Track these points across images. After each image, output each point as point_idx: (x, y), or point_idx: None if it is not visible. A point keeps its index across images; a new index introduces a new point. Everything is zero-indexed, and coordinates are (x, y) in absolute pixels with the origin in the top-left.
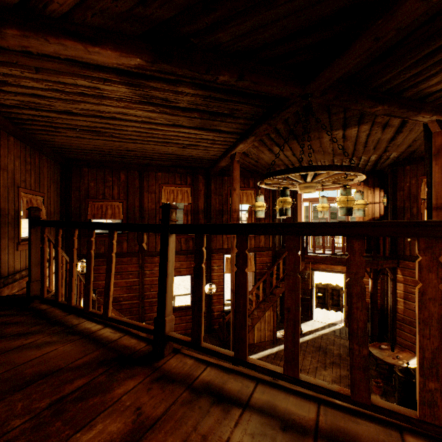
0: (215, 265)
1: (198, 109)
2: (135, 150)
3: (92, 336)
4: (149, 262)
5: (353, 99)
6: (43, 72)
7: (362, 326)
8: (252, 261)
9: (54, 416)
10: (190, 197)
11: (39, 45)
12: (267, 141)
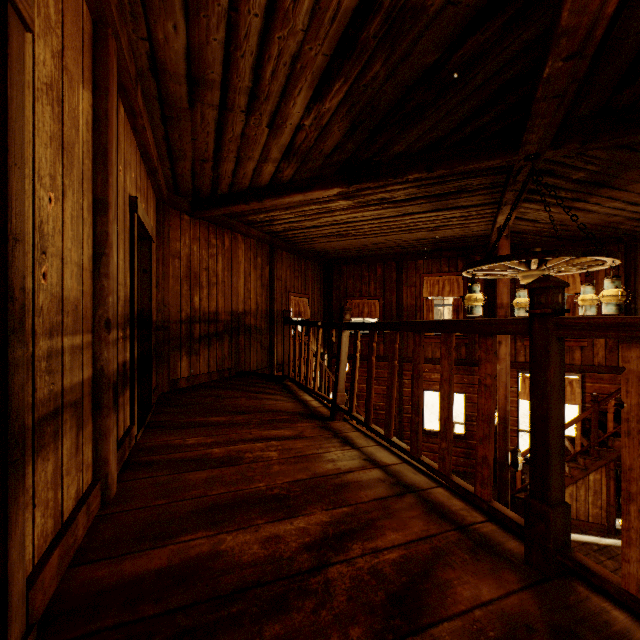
0: None
1: (419, 196)
2: (382, 243)
3: (305, 402)
4: (408, 370)
5: (623, 133)
6: (290, 208)
7: (417, 400)
8: (575, 387)
9: (268, 423)
10: (462, 288)
11: (281, 202)
12: (550, 200)
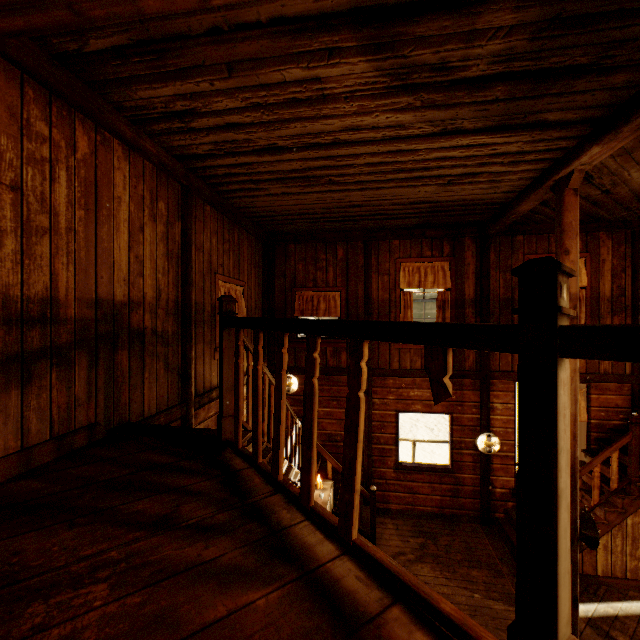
0: (496, 401)
1: (509, 73)
2: (361, 205)
3: (320, 580)
4: (379, 386)
5: None
6: (237, 71)
7: None
8: (580, 400)
9: None
10: (449, 278)
11: None
12: None
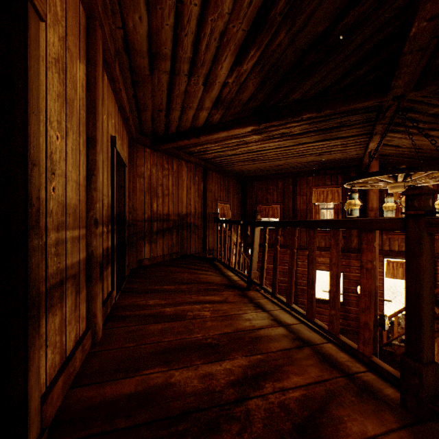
0: None
1: (310, 131)
2: (282, 165)
3: (228, 277)
4: (301, 255)
5: None
6: (218, 142)
7: (311, 278)
8: None
9: (203, 291)
10: (341, 196)
11: (211, 137)
12: (410, 130)
